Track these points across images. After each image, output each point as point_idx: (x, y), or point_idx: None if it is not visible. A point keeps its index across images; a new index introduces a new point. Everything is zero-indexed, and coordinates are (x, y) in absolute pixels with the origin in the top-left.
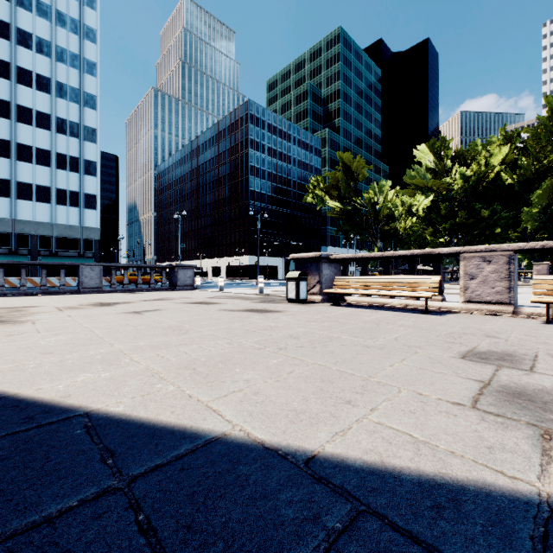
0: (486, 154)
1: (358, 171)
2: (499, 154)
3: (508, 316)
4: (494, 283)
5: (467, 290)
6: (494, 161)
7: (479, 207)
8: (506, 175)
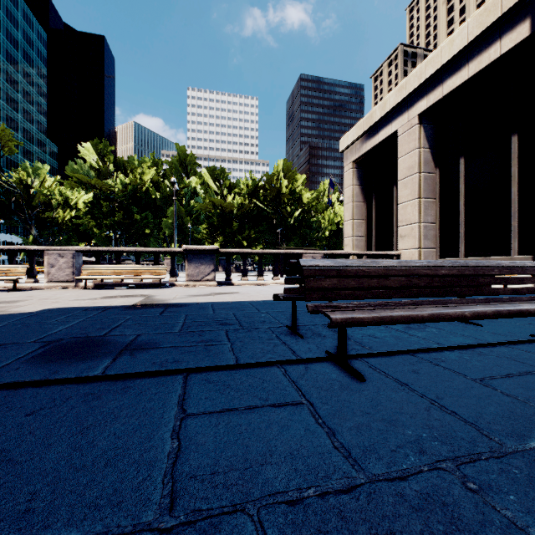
0: (141, 170)
1: (2, 143)
2: (149, 173)
3: (72, 288)
4: (66, 270)
5: (50, 274)
6: (146, 177)
7: (135, 211)
8: (153, 191)
